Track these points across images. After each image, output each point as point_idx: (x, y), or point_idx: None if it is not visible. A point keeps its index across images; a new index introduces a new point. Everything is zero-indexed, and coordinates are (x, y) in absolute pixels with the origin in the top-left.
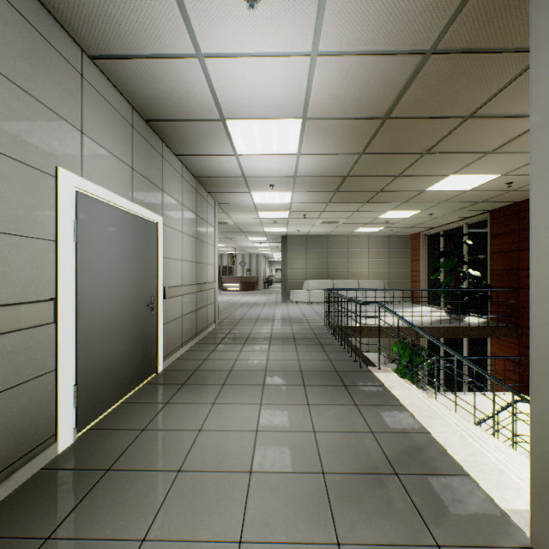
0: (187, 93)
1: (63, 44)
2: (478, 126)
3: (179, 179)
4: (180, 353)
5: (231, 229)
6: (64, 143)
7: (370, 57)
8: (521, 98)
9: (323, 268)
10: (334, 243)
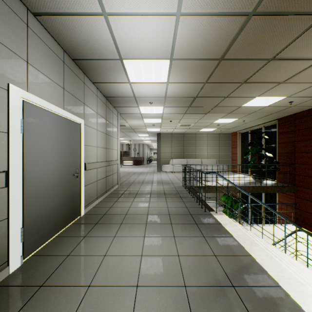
0: (98, 41)
1: (13, 2)
2: (276, 65)
3: (95, 97)
4: (95, 203)
5: (127, 129)
6: (14, 68)
7: (213, 17)
8: (305, 47)
9: (181, 152)
10: (188, 137)
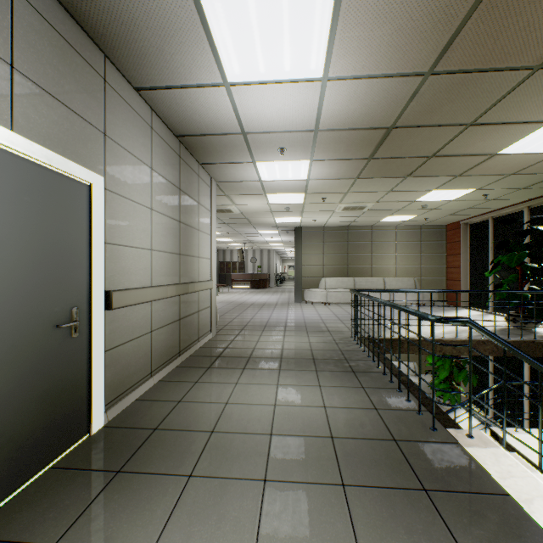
0: None
1: None
2: None
3: (145, 130)
4: (146, 388)
5: (237, 219)
6: None
7: None
8: None
9: (343, 263)
10: (356, 235)
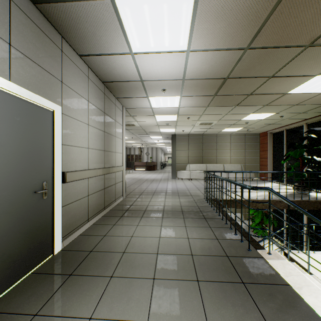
0: None
1: None
2: None
3: (84, 79)
4: (85, 228)
5: (138, 130)
6: None
7: None
8: None
9: (200, 156)
10: (207, 139)
